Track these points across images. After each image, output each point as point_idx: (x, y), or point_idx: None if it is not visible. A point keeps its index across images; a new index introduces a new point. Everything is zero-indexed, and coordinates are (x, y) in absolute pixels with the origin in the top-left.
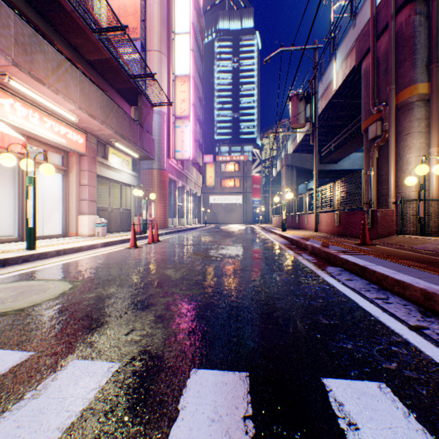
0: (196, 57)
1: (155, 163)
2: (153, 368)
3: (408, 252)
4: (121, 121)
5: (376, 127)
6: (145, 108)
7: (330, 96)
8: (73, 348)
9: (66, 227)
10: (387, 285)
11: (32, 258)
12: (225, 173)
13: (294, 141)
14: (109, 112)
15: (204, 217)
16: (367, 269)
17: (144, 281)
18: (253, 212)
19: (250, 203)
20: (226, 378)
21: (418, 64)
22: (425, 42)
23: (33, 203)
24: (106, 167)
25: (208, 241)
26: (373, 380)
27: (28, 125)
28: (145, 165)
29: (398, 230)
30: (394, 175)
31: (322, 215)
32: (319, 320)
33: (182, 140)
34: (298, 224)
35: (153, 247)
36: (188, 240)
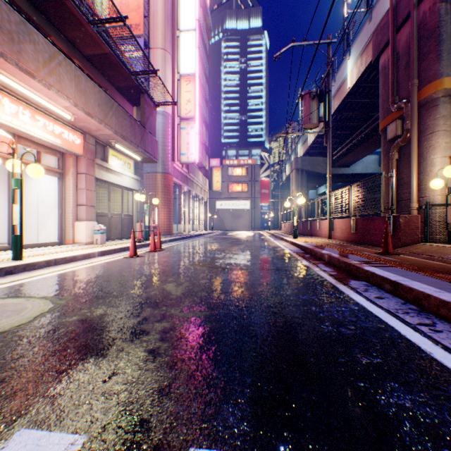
0: (202, 57)
1: (159, 166)
2: (132, 446)
3: (439, 263)
4: (122, 121)
5: (396, 127)
6: (147, 108)
7: (343, 95)
8: (26, 407)
9: (61, 234)
10: (429, 306)
11: (17, 270)
12: (232, 177)
13: (305, 144)
14: (108, 110)
15: (210, 223)
16: (401, 285)
17: (139, 299)
18: (261, 218)
19: (258, 208)
20: None
21: (444, 56)
22: None
23: (20, 208)
24: (106, 169)
25: (215, 249)
26: None
27: (18, 123)
28: (148, 169)
29: (423, 237)
30: (417, 177)
31: (337, 221)
32: (356, 358)
33: (187, 142)
34: (310, 231)
35: (155, 257)
36: (194, 248)
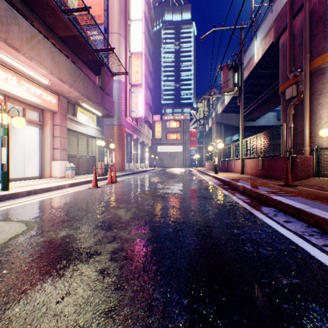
0: (147, 40)
1: (115, 120)
2: None
3: None
4: (87, 86)
5: (292, 90)
6: (106, 76)
7: (251, 67)
8: None
9: (42, 170)
10: None
11: (4, 198)
12: (169, 128)
13: (222, 104)
14: (76, 77)
15: (153, 162)
16: (304, 211)
17: (96, 222)
18: (190, 159)
19: (188, 151)
20: None
21: None
22: None
23: (7, 150)
24: (75, 122)
25: (156, 182)
26: None
27: (7, 86)
28: (107, 122)
29: (315, 173)
30: (308, 128)
31: (247, 160)
32: (277, 278)
33: (136, 102)
34: (227, 168)
35: (111, 187)
36: (140, 181)
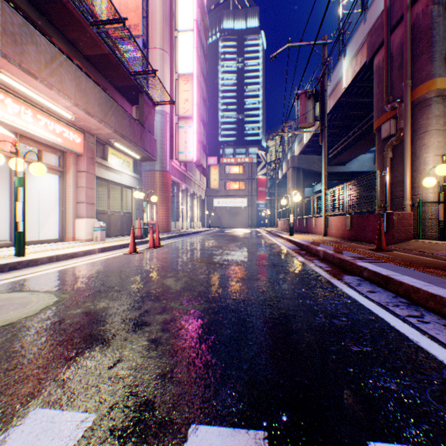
0: (200, 57)
1: (157, 165)
2: (138, 422)
3: (431, 258)
4: (121, 120)
5: (389, 126)
6: (146, 107)
7: (339, 95)
8: (39, 389)
9: (62, 231)
10: (418, 299)
11: (20, 266)
12: (229, 175)
13: (301, 142)
14: (108, 109)
15: (208, 221)
16: (392, 279)
17: (140, 293)
18: (258, 216)
19: (255, 206)
20: (236, 441)
21: (437, 57)
22: (444, 34)
23: (23, 205)
24: (105, 168)
25: (212, 246)
26: (440, 445)
27: (20, 122)
28: (146, 167)
29: (416, 234)
30: (410, 176)
31: (332, 218)
32: (347, 347)
33: (185, 141)
34: (306, 228)
35: (154, 253)
36: (192, 245)
